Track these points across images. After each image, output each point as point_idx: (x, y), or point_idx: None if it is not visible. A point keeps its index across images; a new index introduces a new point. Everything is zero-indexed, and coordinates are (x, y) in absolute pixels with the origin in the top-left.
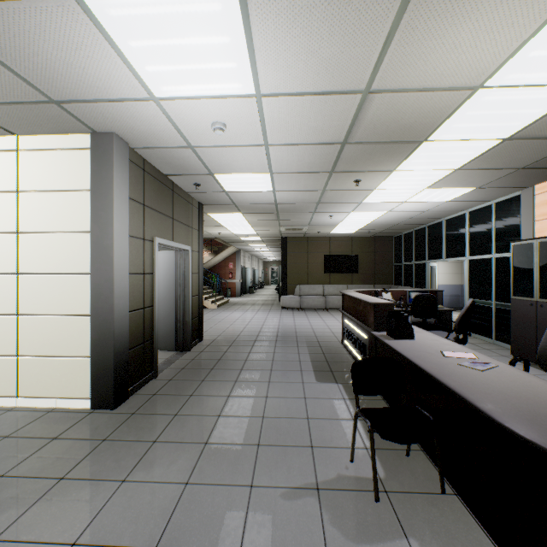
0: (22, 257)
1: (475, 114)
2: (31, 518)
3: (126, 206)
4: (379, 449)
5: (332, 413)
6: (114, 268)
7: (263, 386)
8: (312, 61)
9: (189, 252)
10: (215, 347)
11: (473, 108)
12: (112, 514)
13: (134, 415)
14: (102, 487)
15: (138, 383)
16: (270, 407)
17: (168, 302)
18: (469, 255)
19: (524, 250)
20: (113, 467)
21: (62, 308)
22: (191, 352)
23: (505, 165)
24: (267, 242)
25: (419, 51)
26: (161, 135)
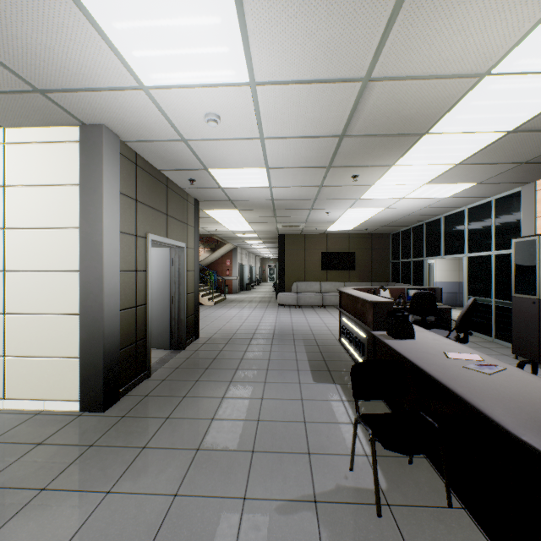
0: (9, 254)
1: (480, 105)
2: (5, 535)
3: (116, 201)
4: (380, 457)
5: (329, 416)
6: (103, 266)
7: (259, 387)
8: (309, 44)
9: (184, 249)
10: (211, 345)
11: (478, 98)
12: (93, 531)
13: (124, 418)
14: (85, 499)
15: (130, 384)
16: (266, 409)
17: (163, 299)
18: (468, 252)
19: (526, 247)
20: (98, 476)
21: (50, 307)
22: (186, 351)
23: (508, 159)
24: (264, 239)
25: (423, 33)
26: (153, 127)
